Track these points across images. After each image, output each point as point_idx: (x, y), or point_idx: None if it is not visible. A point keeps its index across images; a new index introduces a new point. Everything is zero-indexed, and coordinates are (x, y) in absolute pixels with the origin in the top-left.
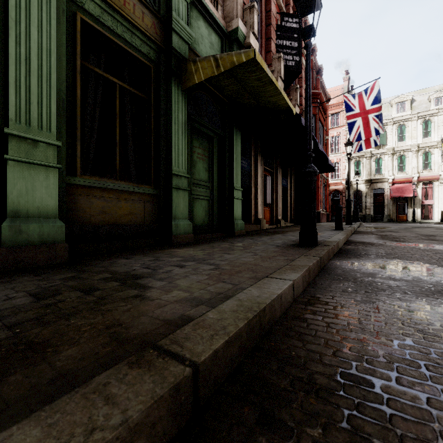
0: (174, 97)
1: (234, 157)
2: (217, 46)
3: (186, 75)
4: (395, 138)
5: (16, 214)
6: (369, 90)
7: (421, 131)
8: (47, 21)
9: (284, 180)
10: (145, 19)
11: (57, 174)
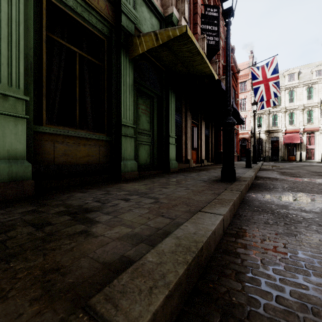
0: (122, 65)
1: (170, 112)
2: (157, 27)
3: (132, 47)
4: (287, 100)
5: None
6: (270, 63)
7: (306, 95)
8: None
9: (206, 130)
10: (99, 2)
11: (25, 123)
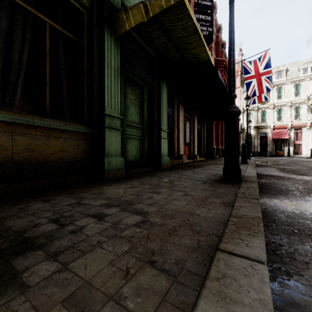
0: (106, 44)
1: (162, 103)
2: None
3: (118, 23)
4: (275, 97)
5: None
6: (262, 58)
7: (293, 91)
8: None
9: (198, 125)
10: None
11: None
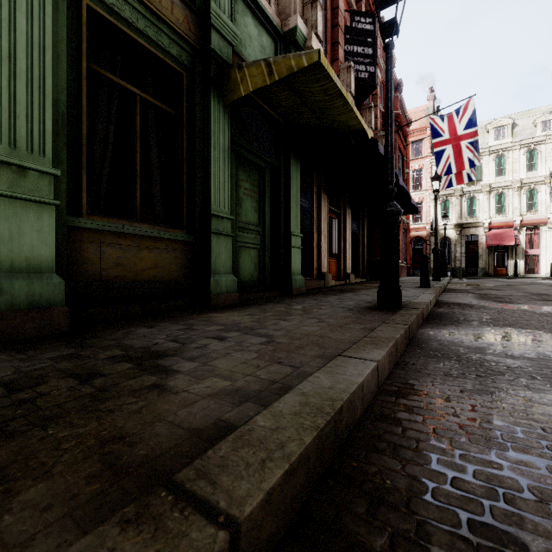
0: (213, 115)
1: (292, 194)
2: (270, 50)
3: (229, 85)
4: (492, 172)
5: None
6: (462, 110)
7: (525, 163)
8: (40, 6)
9: (354, 224)
10: (174, 10)
11: (54, 213)
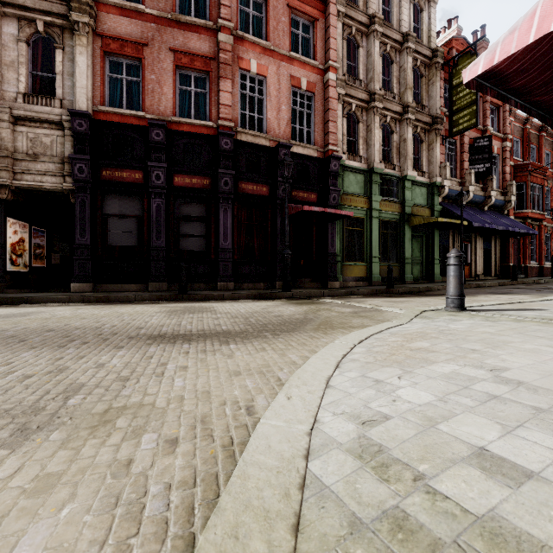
0: (406, 230)
1: (435, 243)
2: (425, 192)
3: (411, 221)
4: None
5: (373, 274)
6: None
7: None
8: (377, 228)
9: (486, 243)
10: (396, 207)
11: (379, 264)
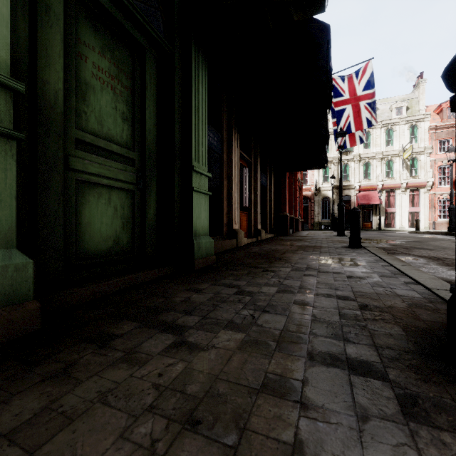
0: None
1: (194, 105)
2: None
3: None
4: (361, 145)
5: None
6: (361, 72)
7: (385, 139)
8: None
9: (263, 176)
10: None
11: None
